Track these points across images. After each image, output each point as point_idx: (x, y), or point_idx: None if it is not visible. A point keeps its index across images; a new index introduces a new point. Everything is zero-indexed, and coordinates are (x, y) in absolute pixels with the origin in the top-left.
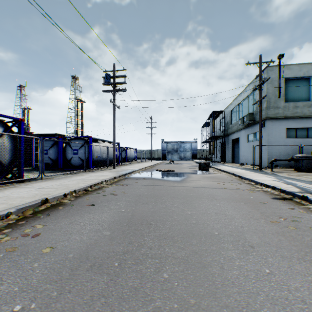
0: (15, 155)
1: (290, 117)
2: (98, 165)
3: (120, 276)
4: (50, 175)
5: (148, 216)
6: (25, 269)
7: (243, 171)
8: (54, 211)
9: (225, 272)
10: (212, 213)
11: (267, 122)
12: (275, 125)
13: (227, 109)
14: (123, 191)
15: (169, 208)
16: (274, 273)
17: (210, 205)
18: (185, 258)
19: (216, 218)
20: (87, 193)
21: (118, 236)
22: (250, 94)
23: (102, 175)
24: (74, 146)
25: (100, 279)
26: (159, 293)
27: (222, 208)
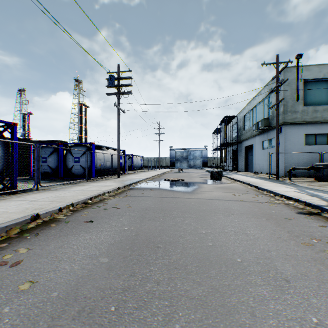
0: (7, 164)
1: (309, 122)
2: (101, 174)
3: None
4: (48, 185)
5: (155, 236)
6: None
7: (259, 180)
8: (45, 229)
9: (258, 322)
10: (230, 232)
11: (284, 128)
12: (293, 131)
13: (240, 114)
14: (127, 204)
15: (180, 225)
16: (324, 324)
17: (227, 222)
18: (202, 298)
19: (236, 238)
20: (86, 207)
21: (117, 265)
22: (265, 98)
23: (105, 185)
24: (76, 153)
25: None
26: None
27: (241, 225)
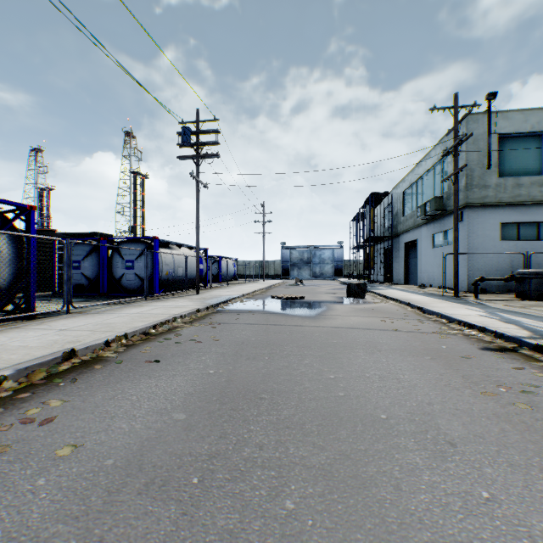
0: (20, 271)
1: (508, 203)
2: (169, 288)
3: (202, 505)
4: (84, 306)
5: (257, 383)
6: (19, 492)
7: (425, 298)
8: (86, 373)
9: (404, 497)
10: (373, 377)
11: (467, 212)
12: (482, 218)
13: (396, 190)
14: (212, 335)
15: (295, 367)
16: (498, 500)
17: (369, 362)
18: (325, 467)
19: (381, 386)
20: (148, 339)
21: (200, 423)
22: (438, 164)
23: (176, 305)
24: (128, 254)
25: (163, 513)
26: (277, 542)
27: (392, 367)
